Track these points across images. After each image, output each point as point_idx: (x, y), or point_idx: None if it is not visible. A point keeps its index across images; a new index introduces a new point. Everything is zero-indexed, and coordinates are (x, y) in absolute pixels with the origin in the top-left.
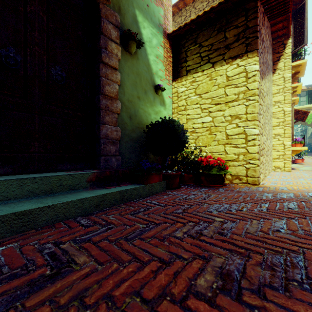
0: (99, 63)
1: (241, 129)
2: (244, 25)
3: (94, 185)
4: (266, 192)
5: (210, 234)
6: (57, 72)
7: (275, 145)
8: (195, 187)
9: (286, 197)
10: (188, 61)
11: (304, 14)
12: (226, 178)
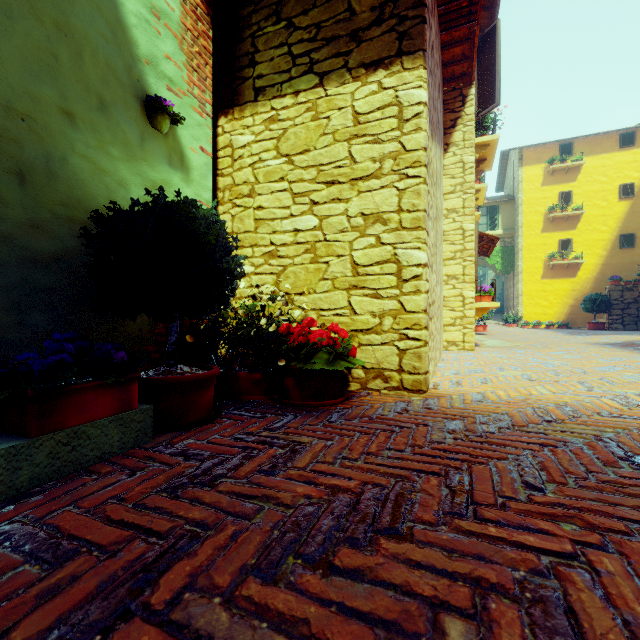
0: None
1: (387, 250)
2: None
3: None
4: (450, 417)
5: None
6: None
7: (448, 298)
8: (265, 412)
9: (500, 432)
10: (259, 64)
11: (495, 47)
12: (353, 376)
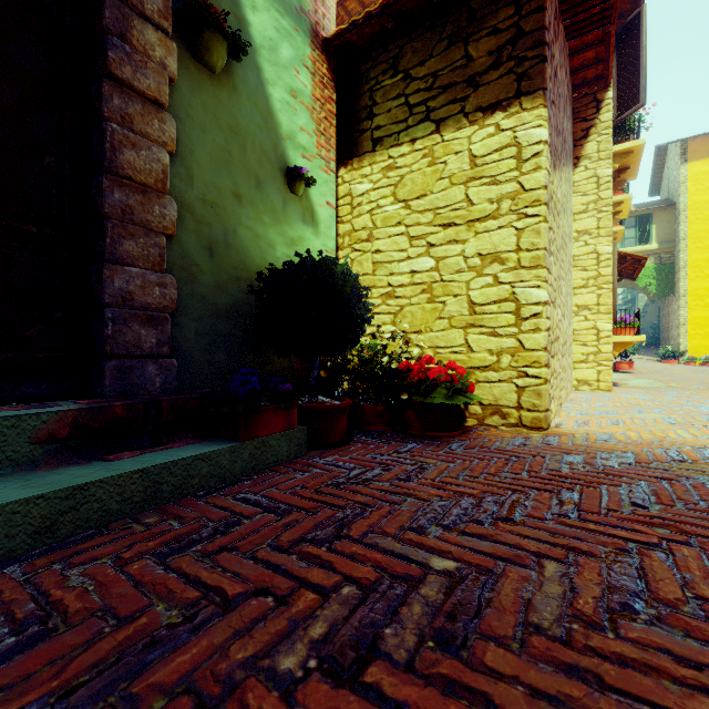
0: (101, 79)
1: (505, 289)
2: (514, 26)
3: (66, 451)
4: (569, 452)
5: (405, 648)
6: None
7: (579, 331)
8: (390, 439)
9: (619, 466)
10: (377, 116)
11: (639, 38)
12: (469, 412)
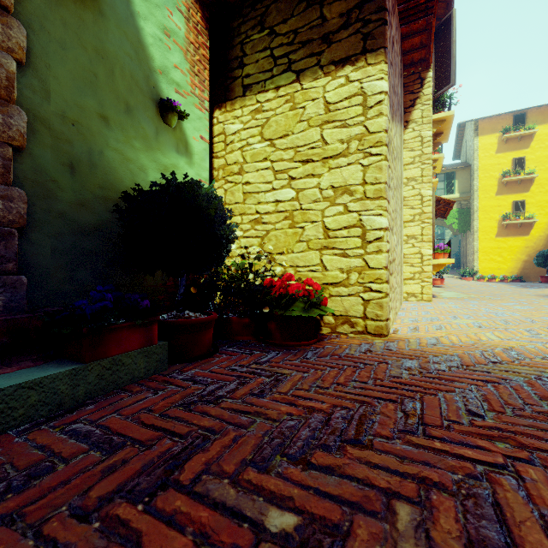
0: None
1: (353, 216)
2: None
3: None
4: (407, 357)
5: None
6: None
7: (408, 255)
8: (253, 349)
9: (450, 370)
10: (247, 66)
11: (451, 34)
12: (324, 322)
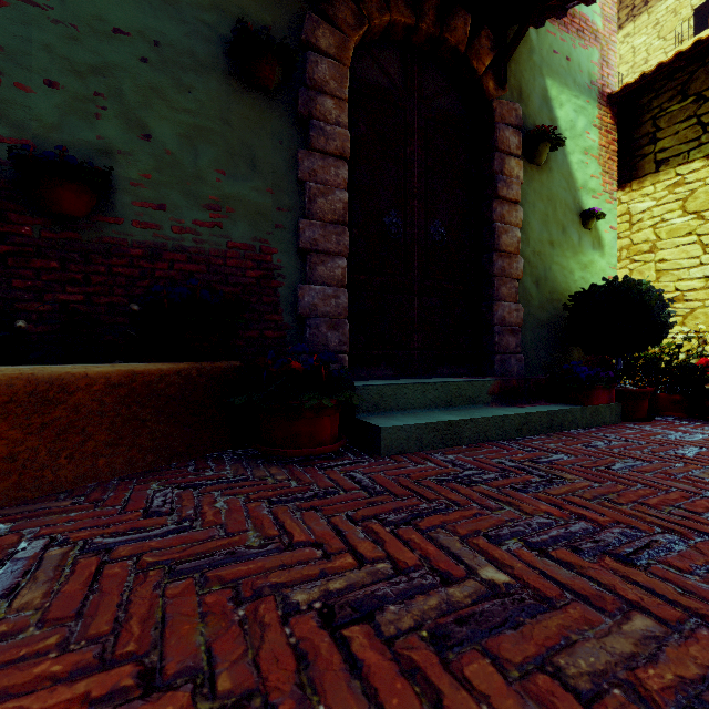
0: (492, 200)
1: None
2: None
3: (497, 400)
4: None
5: None
6: (437, 230)
7: None
8: (692, 422)
9: None
10: (661, 140)
11: None
12: None
